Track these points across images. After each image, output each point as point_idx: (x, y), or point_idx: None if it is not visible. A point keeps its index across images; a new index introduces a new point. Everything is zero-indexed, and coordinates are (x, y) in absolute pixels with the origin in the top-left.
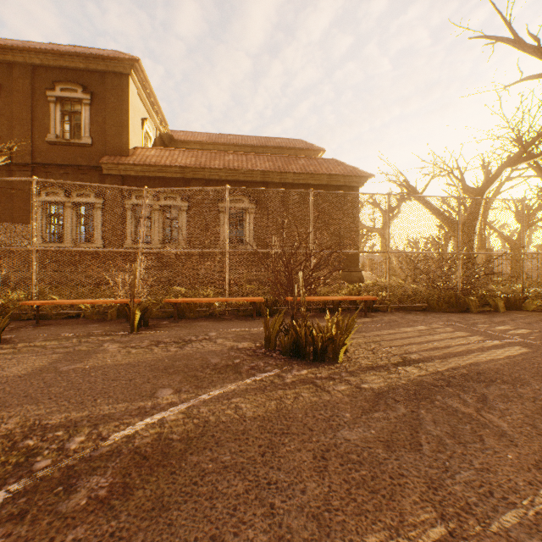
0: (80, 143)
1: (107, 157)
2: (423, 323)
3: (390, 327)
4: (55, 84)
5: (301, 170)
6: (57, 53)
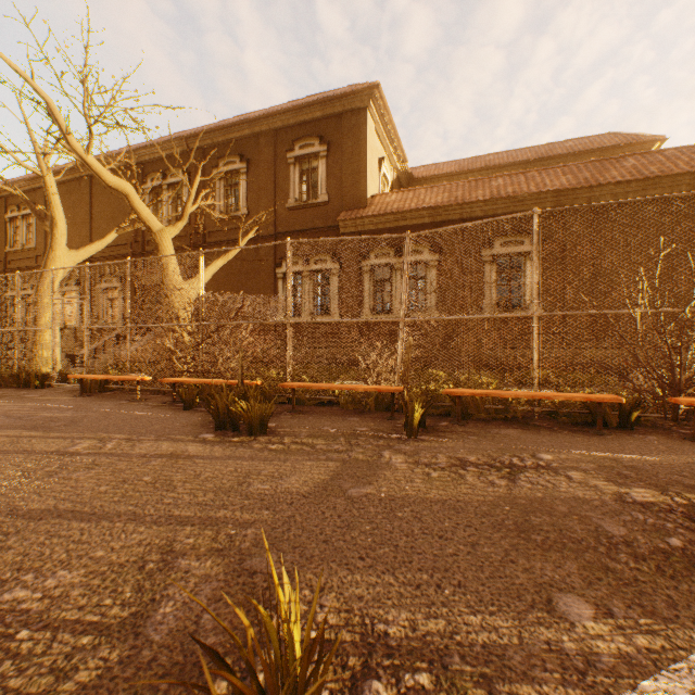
0: (317, 203)
1: (343, 214)
2: None
3: None
4: (294, 143)
5: (630, 176)
6: (296, 109)
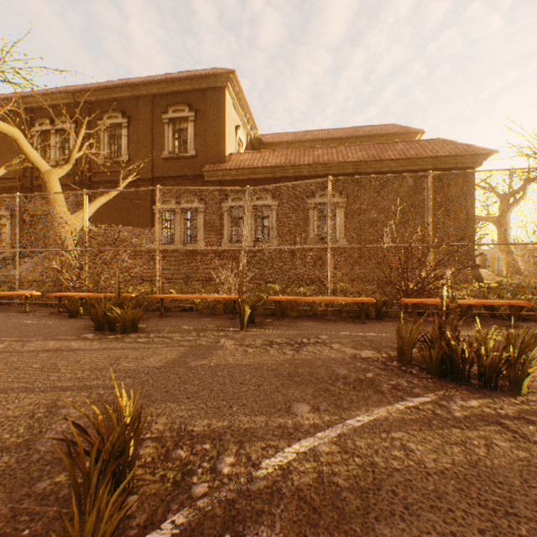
0: (187, 156)
1: (207, 166)
2: None
3: None
4: (168, 108)
5: (399, 156)
6: (169, 81)
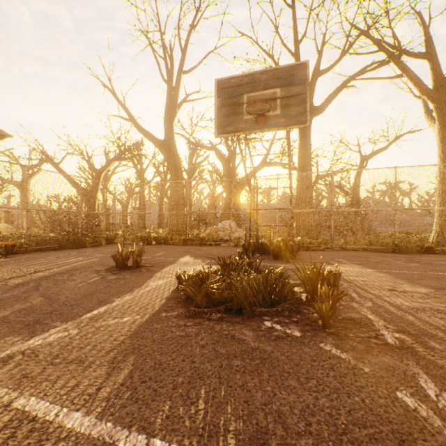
0: None
1: None
2: (54, 255)
3: (29, 260)
4: None
5: None
6: None
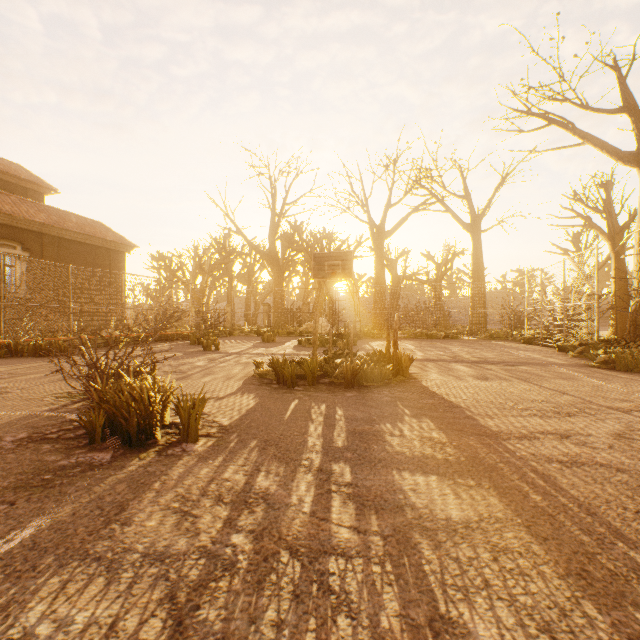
0: None
1: None
2: None
3: None
4: None
5: (81, 230)
6: None
